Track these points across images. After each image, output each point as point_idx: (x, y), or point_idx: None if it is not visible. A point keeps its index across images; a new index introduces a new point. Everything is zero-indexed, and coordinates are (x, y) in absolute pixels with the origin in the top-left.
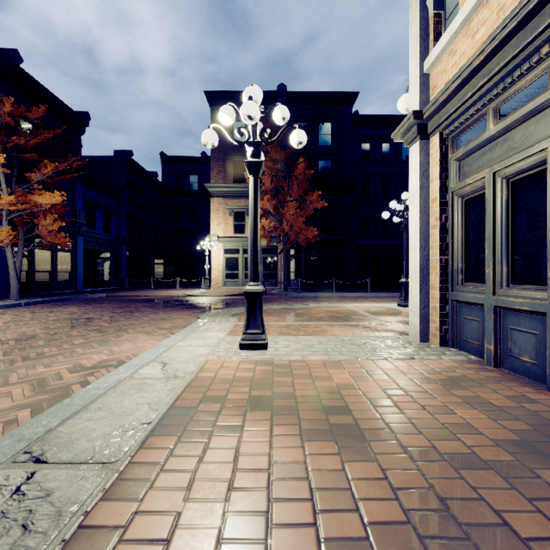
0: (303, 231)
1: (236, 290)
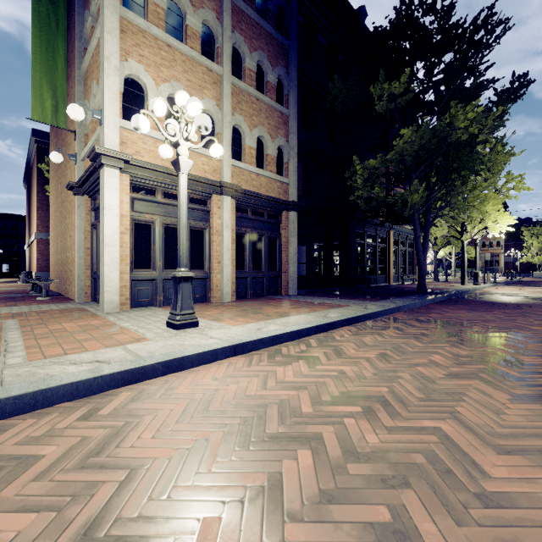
0: None
1: None
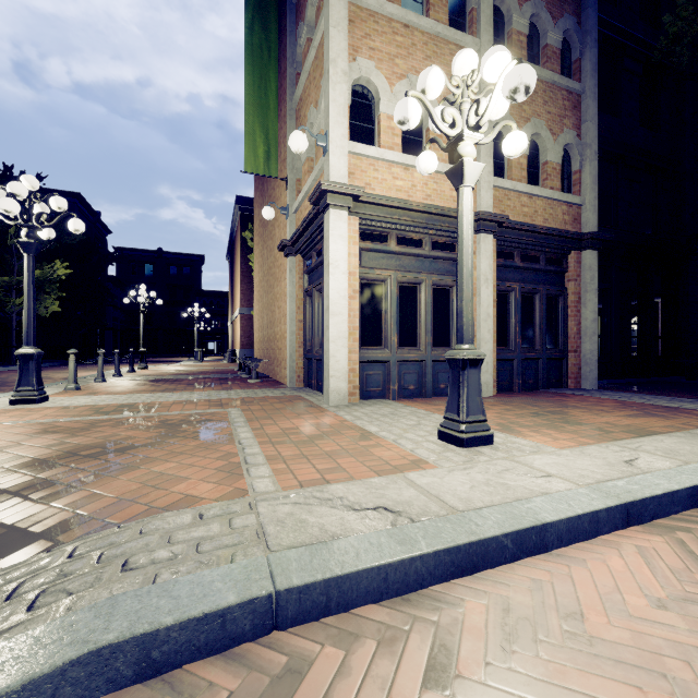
0: None
1: None
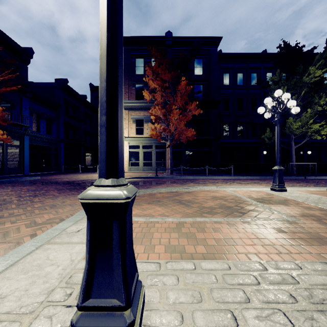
0: (184, 131)
1: (136, 174)
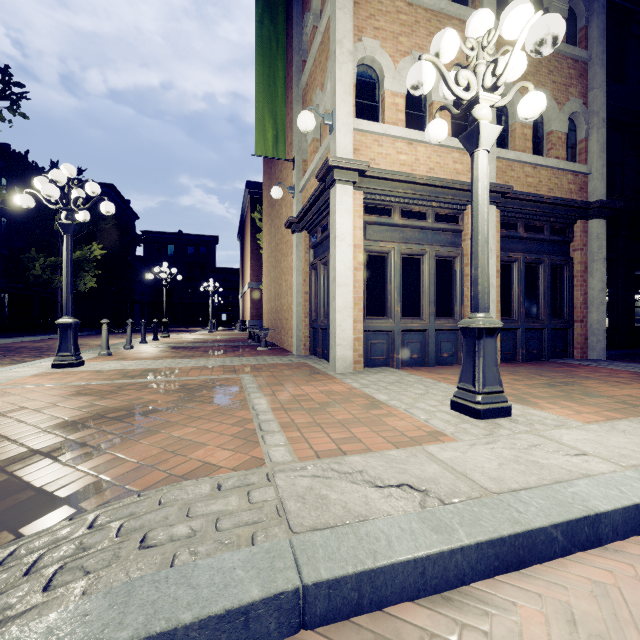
0: None
1: None
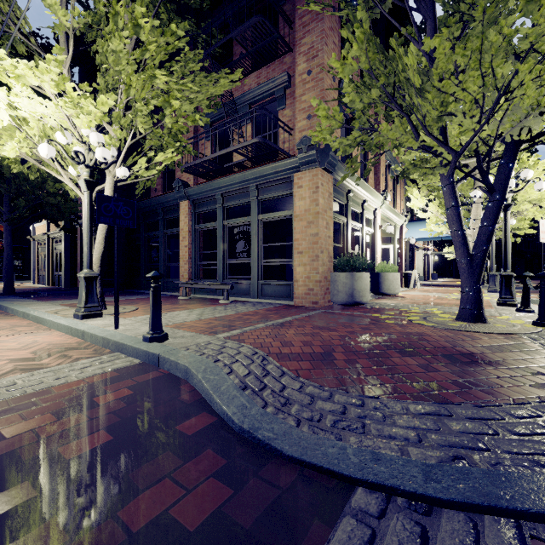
0: None
1: None
